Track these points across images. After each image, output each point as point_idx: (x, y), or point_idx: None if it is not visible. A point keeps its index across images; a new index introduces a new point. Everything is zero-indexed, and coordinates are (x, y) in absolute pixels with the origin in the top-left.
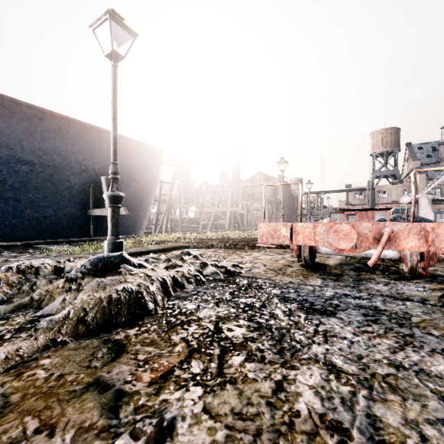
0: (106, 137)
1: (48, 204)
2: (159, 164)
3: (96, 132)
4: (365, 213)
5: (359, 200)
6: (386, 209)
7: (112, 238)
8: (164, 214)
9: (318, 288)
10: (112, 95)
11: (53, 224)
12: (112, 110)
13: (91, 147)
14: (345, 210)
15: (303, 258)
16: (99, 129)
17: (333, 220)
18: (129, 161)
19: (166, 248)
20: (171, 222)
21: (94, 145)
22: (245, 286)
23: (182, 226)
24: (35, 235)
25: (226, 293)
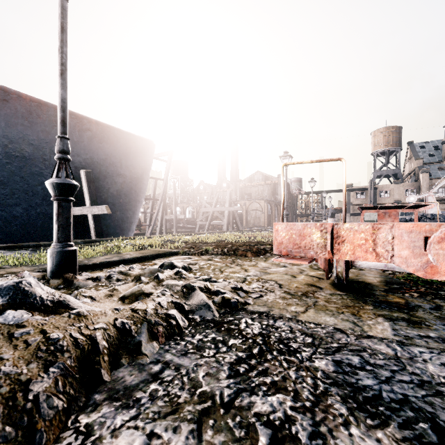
0: (87, 125)
1: (17, 201)
2: (149, 158)
3: (75, 119)
4: (388, 212)
5: (360, 200)
6: (418, 206)
7: (58, 246)
8: (157, 213)
9: (399, 348)
10: (59, 39)
11: (25, 225)
12: (58, 61)
13: (69, 136)
14: (365, 208)
15: (335, 274)
16: (78, 116)
17: (337, 220)
18: (115, 154)
19: (146, 256)
20: (165, 222)
21: (72, 134)
22: (258, 344)
23: (178, 227)
24: (3, 237)
25: (222, 369)
